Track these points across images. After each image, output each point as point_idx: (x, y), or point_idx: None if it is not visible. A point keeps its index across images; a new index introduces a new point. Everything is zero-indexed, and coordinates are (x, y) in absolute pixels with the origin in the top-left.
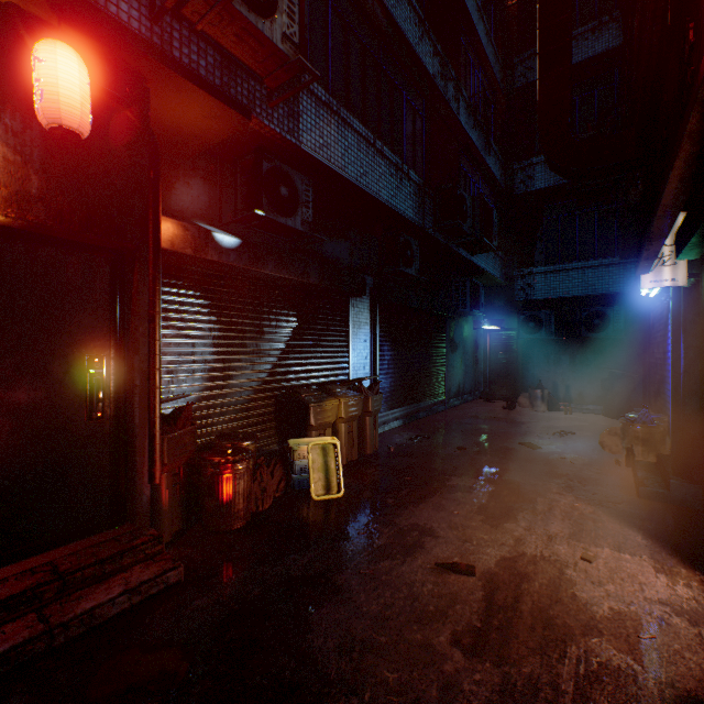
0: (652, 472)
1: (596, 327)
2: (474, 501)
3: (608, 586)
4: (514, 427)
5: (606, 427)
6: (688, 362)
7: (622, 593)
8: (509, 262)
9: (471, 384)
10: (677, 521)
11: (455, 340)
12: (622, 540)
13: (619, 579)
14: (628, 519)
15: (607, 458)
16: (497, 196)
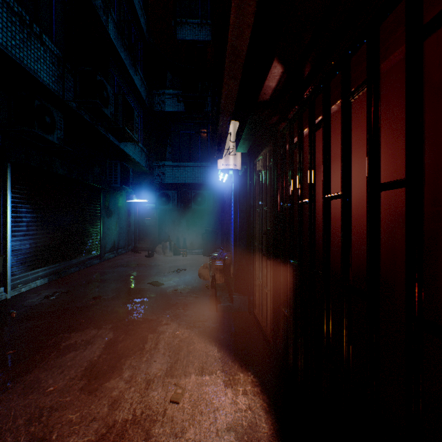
0: (225, 290)
1: (200, 202)
2: (85, 360)
3: (190, 432)
4: (149, 270)
5: (204, 262)
6: (241, 220)
7: (200, 436)
8: (152, 157)
9: (125, 241)
10: (237, 326)
11: (111, 208)
12: (205, 360)
13: (200, 413)
14: (210, 335)
15: (202, 284)
16: (143, 109)
